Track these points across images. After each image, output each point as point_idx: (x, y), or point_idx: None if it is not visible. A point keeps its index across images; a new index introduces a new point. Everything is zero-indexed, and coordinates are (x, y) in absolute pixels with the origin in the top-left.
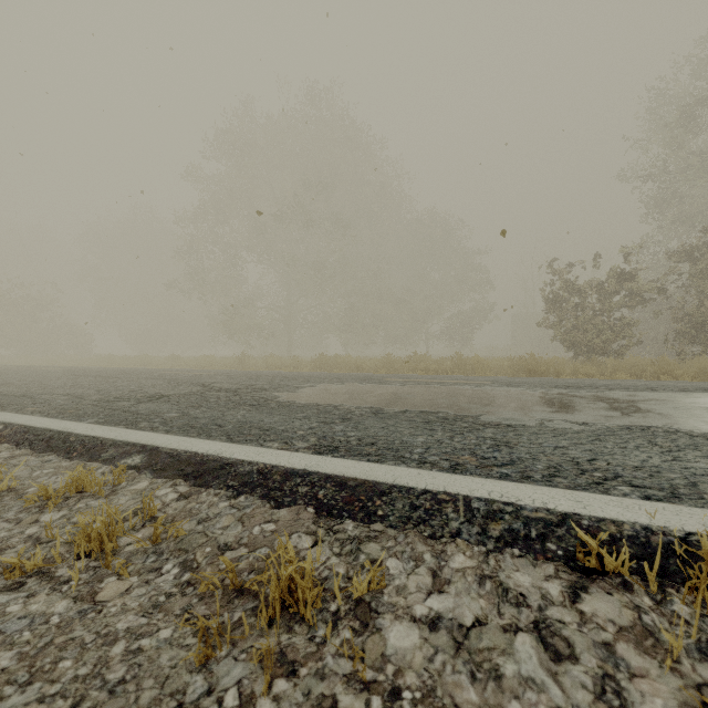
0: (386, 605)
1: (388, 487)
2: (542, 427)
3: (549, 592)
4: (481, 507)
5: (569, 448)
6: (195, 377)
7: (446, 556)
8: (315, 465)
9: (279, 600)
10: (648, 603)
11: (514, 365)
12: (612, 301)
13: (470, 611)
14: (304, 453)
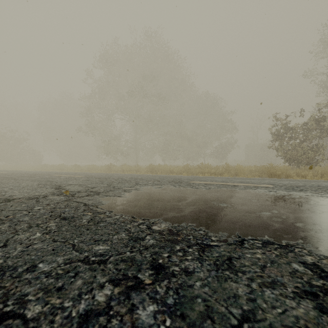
0: None
1: None
2: None
3: None
4: None
5: None
6: (65, 179)
7: None
8: None
9: None
10: None
11: (259, 170)
12: (313, 134)
13: None
14: None
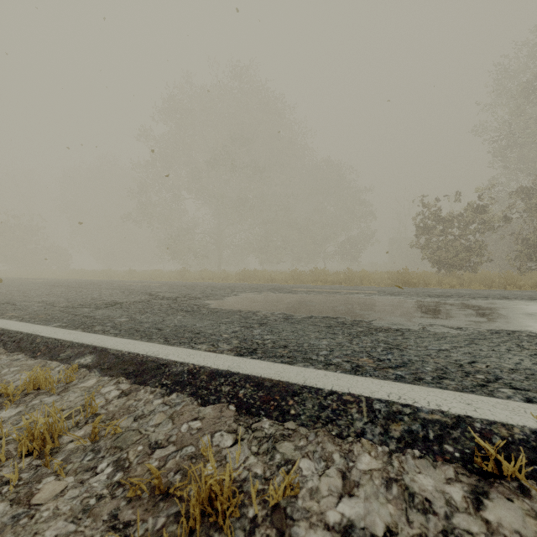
0: (300, 511)
1: (299, 388)
2: (425, 331)
3: (452, 497)
4: (382, 408)
5: (450, 351)
6: (144, 287)
7: (353, 457)
8: (237, 366)
9: (199, 509)
10: None
11: (393, 277)
12: (468, 228)
13: (380, 519)
14: (228, 354)
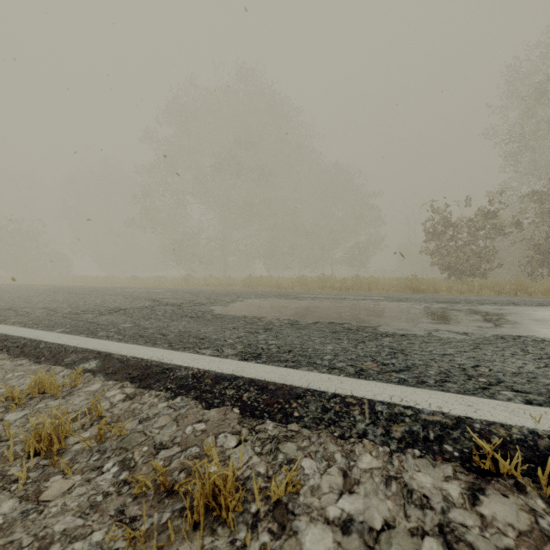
0: (302, 507)
1: (303, 391)
2: (430, 337)
3: (449, 494)
4: (384, 410)
5: (455, 355)
6: (148, 294)
7: (354, 456)
8: (241, 370)
9: (203, 504)
10: (542, 506)
11: (401, 284)
12: (478, 233)
13: (379, 513)
14: (232, 359)
